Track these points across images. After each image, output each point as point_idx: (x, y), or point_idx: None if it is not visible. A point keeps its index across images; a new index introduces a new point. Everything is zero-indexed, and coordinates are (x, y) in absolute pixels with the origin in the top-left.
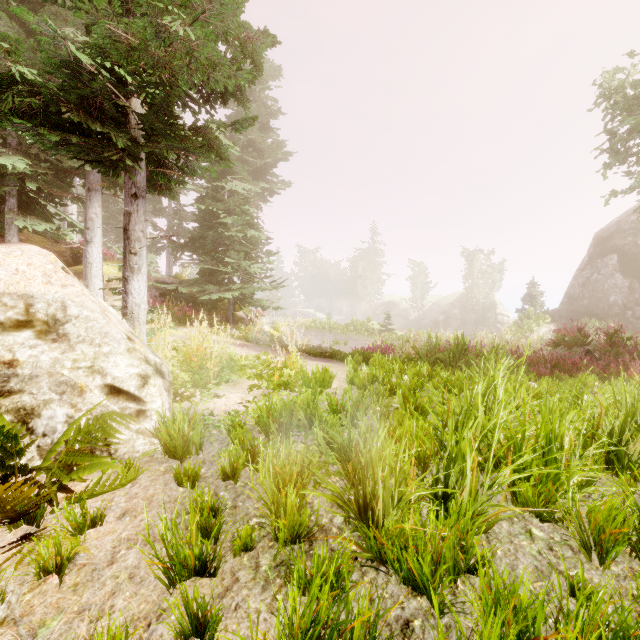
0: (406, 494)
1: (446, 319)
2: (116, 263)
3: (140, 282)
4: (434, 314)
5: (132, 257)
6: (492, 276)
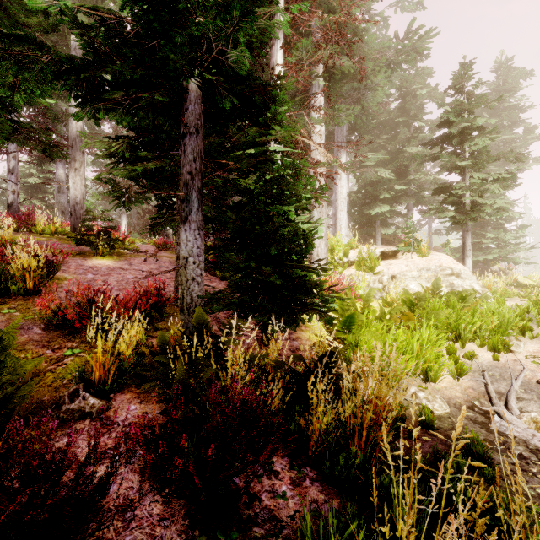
0: None
1: None
2: None
3: (469, 260)
4: None
5: (466, 252)
6: None
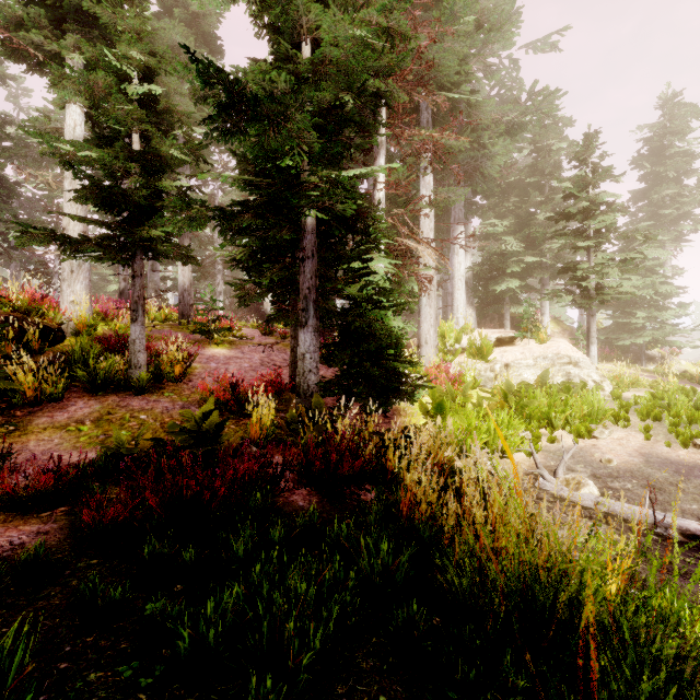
0: (676, 402)
1: None
2: (551, 321)
3: (594, 347)
4: None
5: (591, 338)
6: None
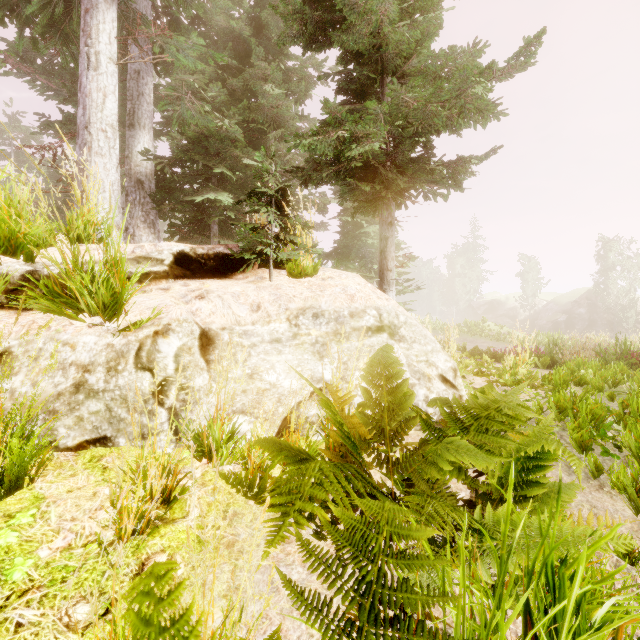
0: None
1: (569, 319)
2: None
3: (393, 293)
4: (552, 314)
5: (388, 273)
6: (632, 269)
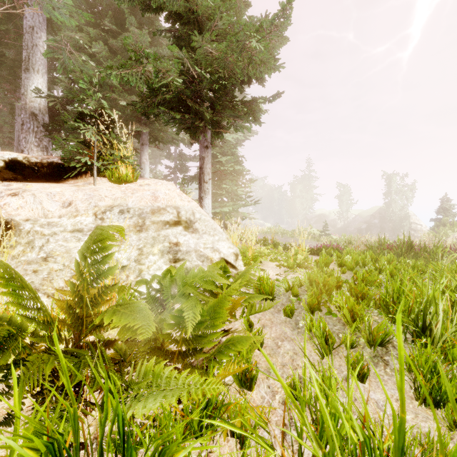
0: None
1: (368, 227)
2: None
3: (209, 200)
4: (358, 223)
5: (205, 184)
6: (407, 193)
